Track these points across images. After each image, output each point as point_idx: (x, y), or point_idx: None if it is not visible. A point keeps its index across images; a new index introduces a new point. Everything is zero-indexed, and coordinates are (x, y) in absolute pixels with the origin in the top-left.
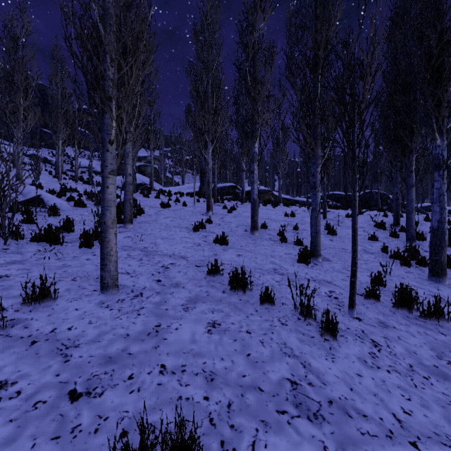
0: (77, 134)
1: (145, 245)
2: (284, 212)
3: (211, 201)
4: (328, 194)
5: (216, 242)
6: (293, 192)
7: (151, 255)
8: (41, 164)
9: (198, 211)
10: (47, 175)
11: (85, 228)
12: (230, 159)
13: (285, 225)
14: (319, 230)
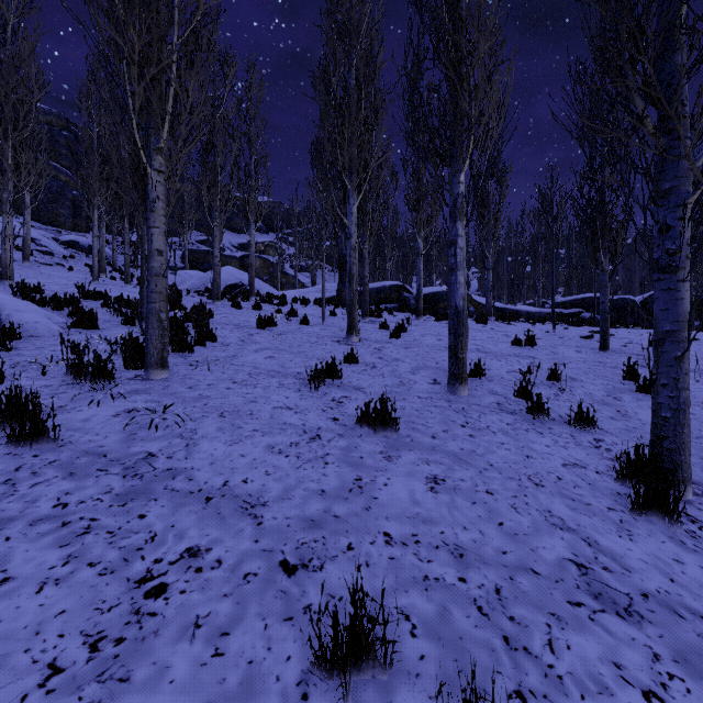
0: (127, 201)
1: (155, 445)
2: (506, 335)
3: (357, 313)
4: (579, 299)
5: (365, 425)
6: (502, 297)
7: (144, 497)
8: (82, 256)
9: (330, 333)
10: (84, 273)
11: (35, 385)
12: (392, 241)
13: (530, 370)
14: (687, 402)
